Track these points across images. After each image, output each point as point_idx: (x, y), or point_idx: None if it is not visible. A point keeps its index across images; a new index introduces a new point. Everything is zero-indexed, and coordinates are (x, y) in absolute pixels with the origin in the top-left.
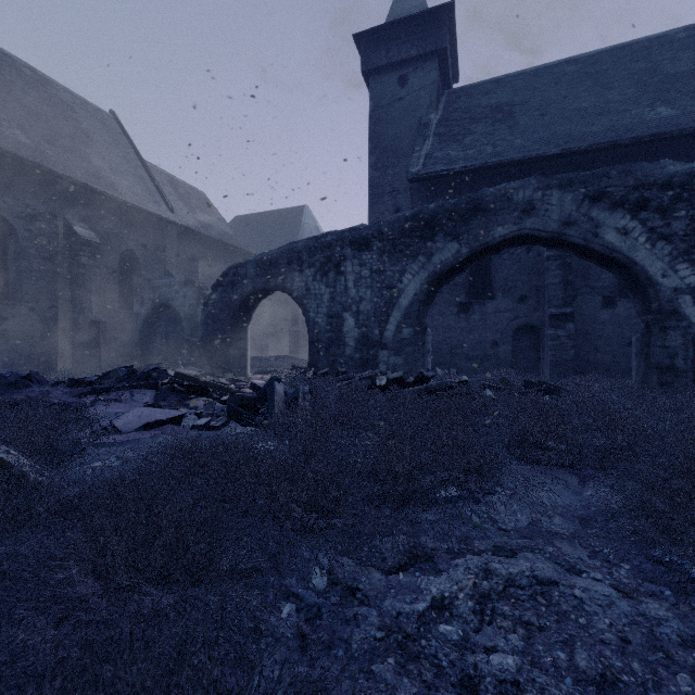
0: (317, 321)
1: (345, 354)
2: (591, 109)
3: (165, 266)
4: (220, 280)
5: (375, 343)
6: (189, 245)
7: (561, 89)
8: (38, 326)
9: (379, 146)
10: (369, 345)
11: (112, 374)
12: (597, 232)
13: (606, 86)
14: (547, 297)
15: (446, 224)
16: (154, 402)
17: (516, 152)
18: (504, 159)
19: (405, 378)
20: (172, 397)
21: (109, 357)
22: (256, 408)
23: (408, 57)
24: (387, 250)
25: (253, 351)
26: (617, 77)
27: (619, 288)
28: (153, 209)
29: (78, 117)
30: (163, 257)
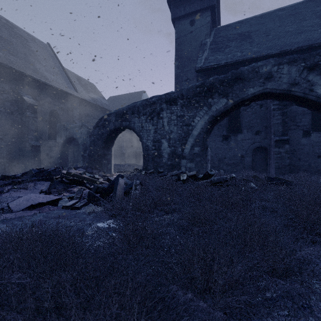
0: (147, 144)
1: (163, 162)
2: (294, 31)
3: (73, 118)
4: (97, 123)
5: (179, 156)
6: (85, 109)
7: (277, 23)
8: (5, 147)
9: (180, 56)
10: (176, 157)
11: (29, 172)
12: (312, 89)
13: (302, 19)
14: (273, 130)
15: (219, 88)
16: (48, 189)
17: (254, 54)
18: (248, 57)
19: (197, 175)
20: (60, 186)
21: (43, 164)
22: (107, 194)
23: (195, 10)
24: (185, 104)
25: (118, 161)
26: (307, 15)
27: (312, 126)
28: (66, 89)
29: (30, 44)
30: (72, 114)
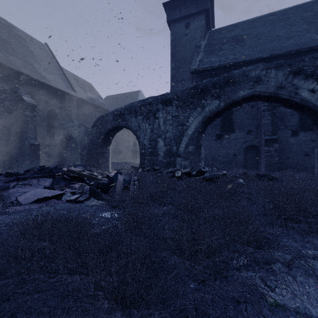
0: (144, 143)
1: (159, 160)
2: (284, 35)
3: (71, 118)
4: (95, 123)
5: (174, 154)
6: (83, 108)
7: (267, 27)
8: (4, 146)
9: (175, 58)
10: (171, 155)
11: (31, 169)
12: (297, 92)
13: (291, 24)
14: (263, 130)
15: (212, 90)
16: (51, 185)
17: (246, 57)
18: (240, 60)
19: (191, 172)
20: (62, 183)
21: (42, 162)
22: (107, 189)
23: (190, 13)
24: (180, 105)
25: (115, 159)
26: (296, 20)
27: (300, 126)
28: (64, 89)
29: (28, 45)
30: (70, 113)
